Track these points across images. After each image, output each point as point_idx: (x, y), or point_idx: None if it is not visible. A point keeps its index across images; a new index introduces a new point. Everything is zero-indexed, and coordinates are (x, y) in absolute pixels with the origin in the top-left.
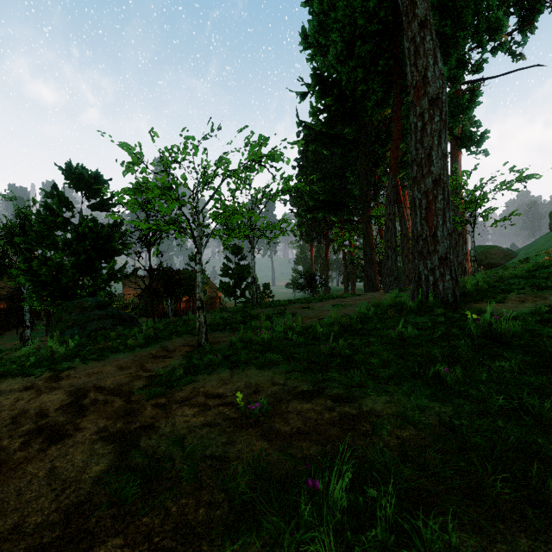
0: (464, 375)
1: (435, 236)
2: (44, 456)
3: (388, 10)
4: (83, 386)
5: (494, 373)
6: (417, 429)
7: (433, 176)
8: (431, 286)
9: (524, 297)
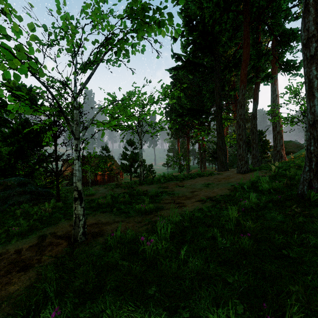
0: None
1: None
2: None
3: None
4: None
5: None
6: None
7: None
8: None
9: None
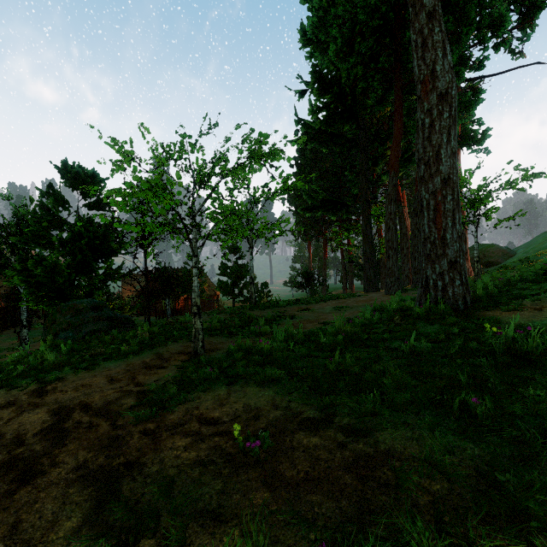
0: (494, 405)
1: (444, 239)
2: (10, 503)
3: (389, 6)
4: (68, 404)
5: (530, 403)
6: (451, 482)
7: (442, 175)
8: (440, 292)
9: (541, 305)
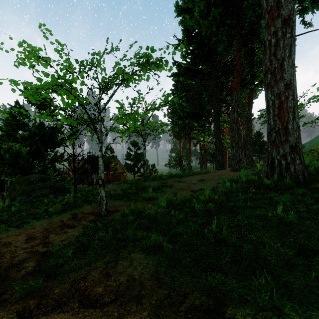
0: None
1: (286, 129)
2: None
3: None
4: None
5: None
6: None
7: (285, 81)
8: (284, 169)
9: None
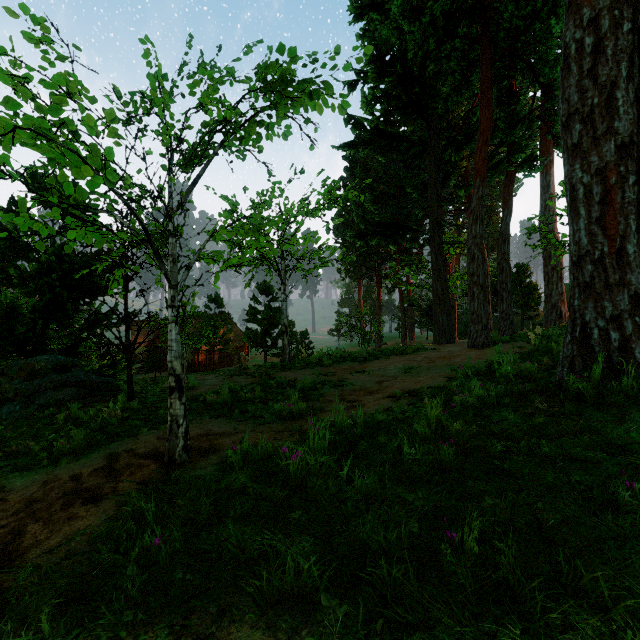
0: None
1: (621, 254)
2: None
3: None
4: None
5: None
6: None
7: (618, 138)
8: (616, 351)
9: None
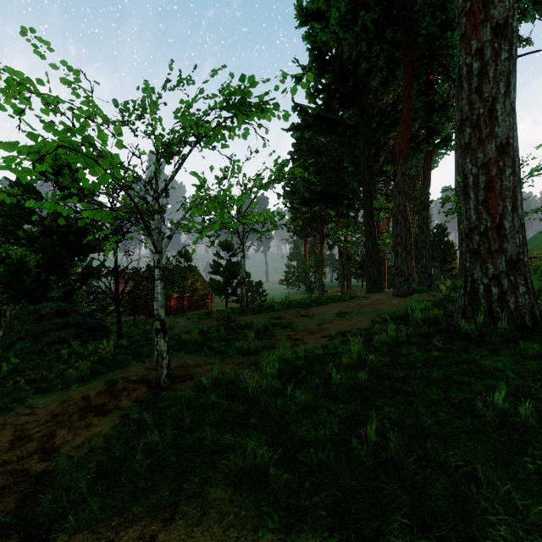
0: None
1: (500, 228)
2: None
3: None
4: None
5: None
6: None
7: (497, 140)
8: (496, 302)
9: None
